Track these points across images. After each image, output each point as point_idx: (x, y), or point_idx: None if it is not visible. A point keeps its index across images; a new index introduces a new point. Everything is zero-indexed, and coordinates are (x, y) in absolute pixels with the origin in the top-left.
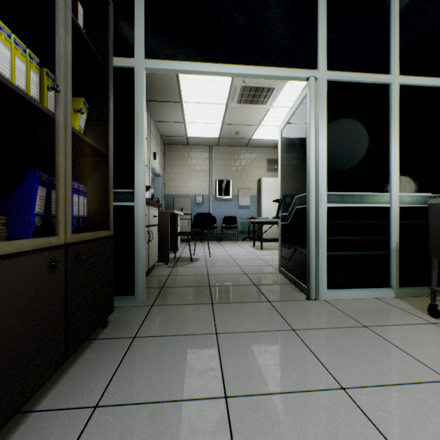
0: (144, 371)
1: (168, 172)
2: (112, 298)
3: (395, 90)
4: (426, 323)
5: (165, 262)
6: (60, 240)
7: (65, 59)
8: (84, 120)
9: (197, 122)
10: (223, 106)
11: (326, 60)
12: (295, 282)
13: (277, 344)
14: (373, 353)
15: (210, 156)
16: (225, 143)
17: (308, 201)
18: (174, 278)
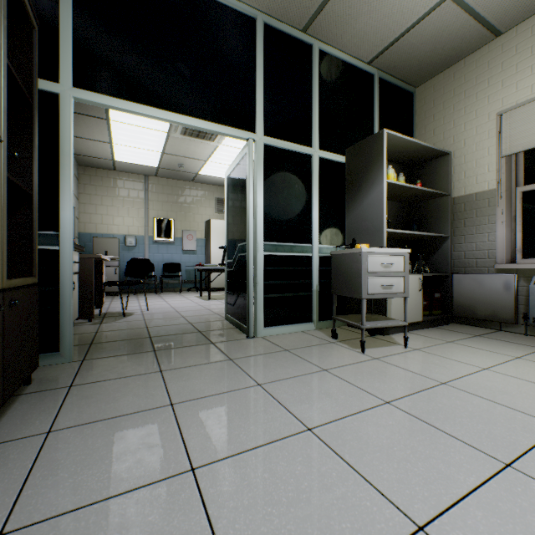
0: (92, 405)
1: (84, 203)
2: (38, 352)
3: (316, 161)
4: (328, 343)
5: (88, 318)
6: None
7: (2, 105)
8: None
9: (129, 145)
10: (164, 133)
11: (264, 126)
12: (238, 326)
13: (216, 369)
14: (286, 364)
15: (145, 188)
16: (166, 174)
17: (248, 250)
18: (105, 333)
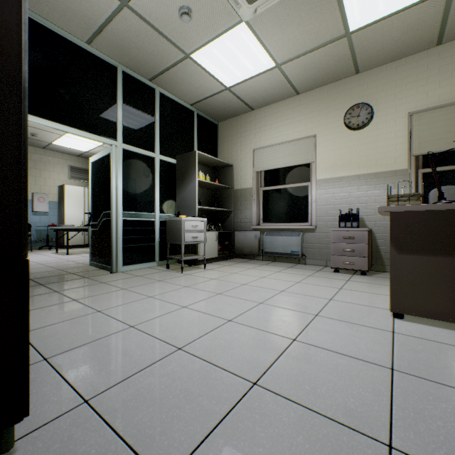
0: None
1: None
2: None
3: (158, 161)
4: (164, 271)
5: None
6: None
7: None
8: None
9: None
10: None
11: (123, 137)
12: (103, 267)
13: (96, 287)
14: (139, 281)
15: None
16: None
17: (112, 216)
18: None
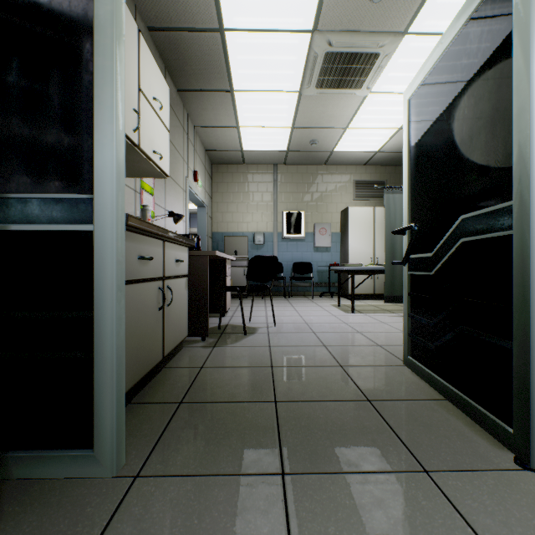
0: None
1: (216, 202)
2: None
3: None
4: None
5: (201, 336)
6: None
7: None
8: None
9: (256, 125)
10: (294, 95)
11: None
12: (460, 403)
13: None
14: None
15: (274, 178)
16: (295, 159)
17: (522, 220)
18: (210, 374)
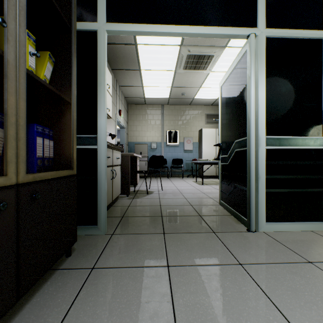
0: (96, 311)
1: (130, 125)
2: (75, 230)
3: None
4: None
5: (126, 194)
6: (9, 180)
7: None
8: (50, 71)
9: (152, 85)
10: (172, 72)
11: (265, 19)
12: (235, 214)
13: (227, 280)
14: None
15: (162, 112)
16: (173, 102)
17: (248, 144)
18: (133, 208)
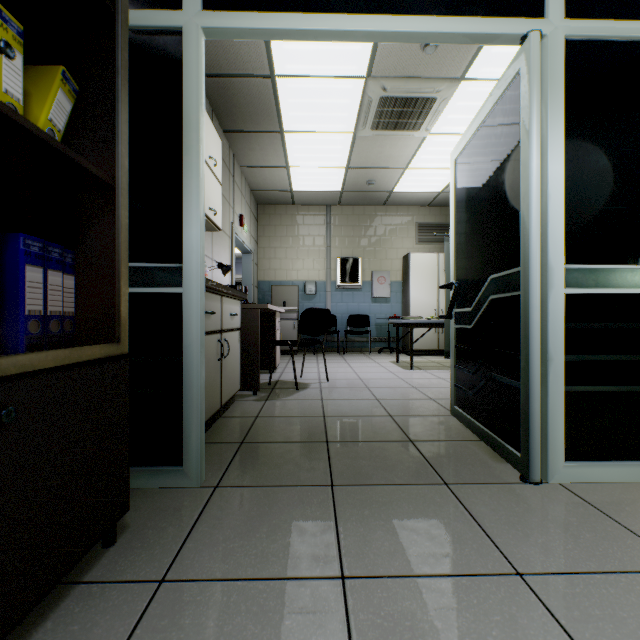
0: None
1: (263, 248)
2: (125, 485)
3: None
4: None
5: (253, 390)
6: None
7: None
8: (66, 113)
9: (307, 165)
10: (348, 136)
11: None
12: (489, 440)
13: (492, 625)
14: None
15: (327, 221)
16: (350, 200)
17: (525, 284)
18: (266, 422)
